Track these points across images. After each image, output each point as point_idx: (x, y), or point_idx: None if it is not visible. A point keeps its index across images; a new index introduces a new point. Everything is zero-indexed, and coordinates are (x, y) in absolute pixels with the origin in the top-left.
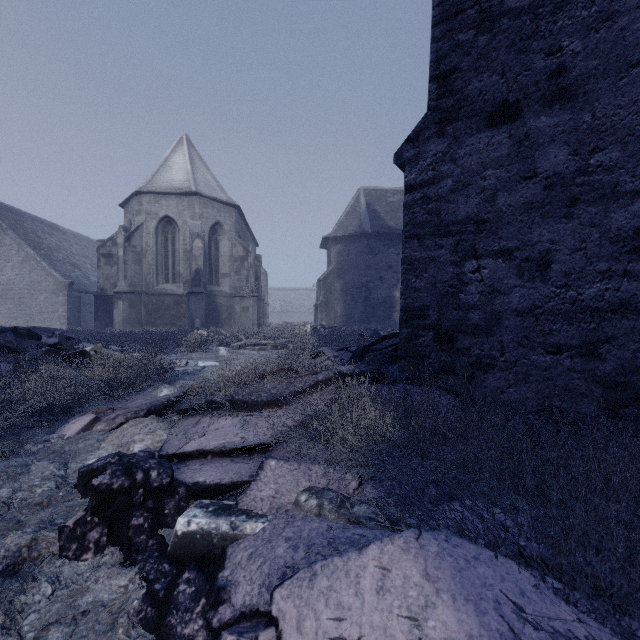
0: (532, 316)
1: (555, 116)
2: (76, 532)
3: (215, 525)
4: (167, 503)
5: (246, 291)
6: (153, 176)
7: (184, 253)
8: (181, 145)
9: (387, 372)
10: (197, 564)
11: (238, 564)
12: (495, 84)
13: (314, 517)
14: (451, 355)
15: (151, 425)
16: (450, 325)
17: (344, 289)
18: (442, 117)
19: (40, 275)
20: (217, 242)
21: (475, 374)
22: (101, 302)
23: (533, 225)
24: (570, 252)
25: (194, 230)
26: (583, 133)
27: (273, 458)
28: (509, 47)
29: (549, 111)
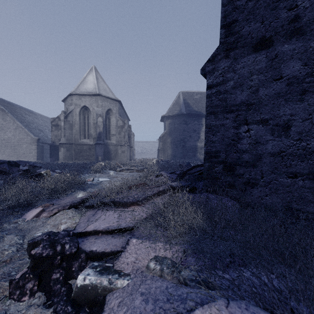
0: (279, 156)
1: (293, 44)
2: (19, 283)
3: (99, 281)
4: (74, 264)
5: (123, 143)
6: (78, 86)
7: (93, 124)
8: (92, 71)
9: (196, 186)
10: (88, 306)
11: (112, 309)
12: (258, 28)
13: (158, 277)
14: (232, 178)
15: (71, 214)
16: (232, 161)
17: (172, 142)
18: (227, 47)
19: (24, 135)
20: (109, 118)
21: (246, 188)
22: (53, 148)
23: (280, 105)
24: (302, 120)
25: (98, 113)
26: (310, 53)
27: (134, 237)
28: (266, 7)
29: (289, 41)
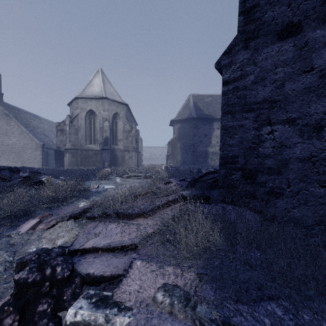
0: (310, 162)
1: None
2: None
3: (94, 317)
4: (66, 291)
5: (131, 148)
6: (84, 89)
7: (99, 129)
8: (98, 73)
9: (210, 195)
10: None
11: None
12: (283, 12)
13: (167, 315)
14: (253, 186)
15: (70, 226)
16: (252, 167)
17: (182, 147)
18: (247, 37)
19: (28, 140)
20: (116, 123)
21: (269, 199)
22: (58, 154)
23: (311, 102)
24: None
25: (104, 117)
26: None
27: (139, 259)
28: None
29: (322, 26)
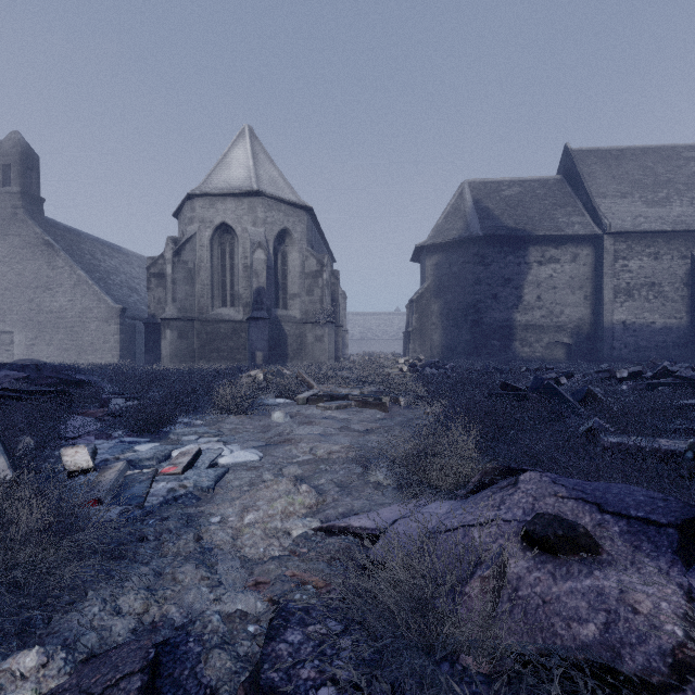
0: None
1: None
2: None
3: None
4: None
5: (320, 315)
6: (208, 176)
7: (244, 269)
8: (242, 138)
9: None
10: None
11: None
12: None
13: None
14: None
15: None
16: None
17: (444, 311)
18: None
19: (92, 301)
20: (285, 254)
21: None
22: (152, 331)
23: None
24: None
25: (255, 239)
26: None
27: None
28: None
29: None
